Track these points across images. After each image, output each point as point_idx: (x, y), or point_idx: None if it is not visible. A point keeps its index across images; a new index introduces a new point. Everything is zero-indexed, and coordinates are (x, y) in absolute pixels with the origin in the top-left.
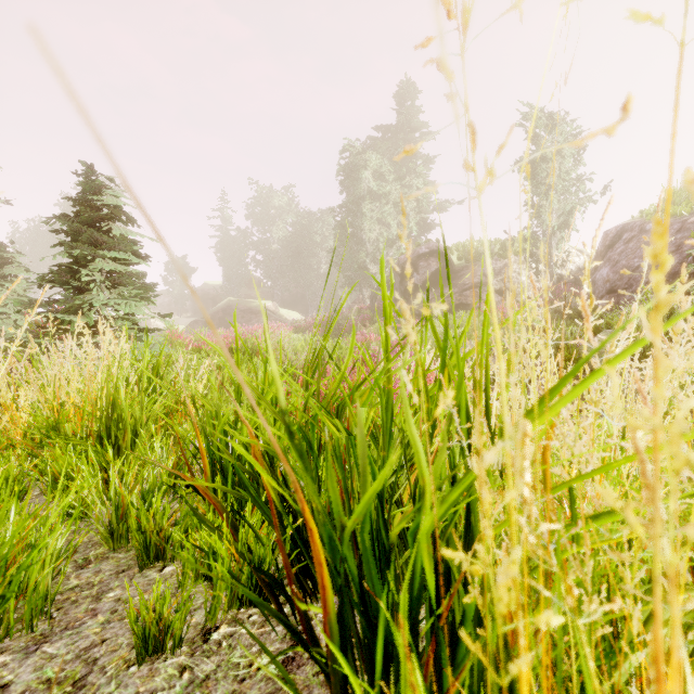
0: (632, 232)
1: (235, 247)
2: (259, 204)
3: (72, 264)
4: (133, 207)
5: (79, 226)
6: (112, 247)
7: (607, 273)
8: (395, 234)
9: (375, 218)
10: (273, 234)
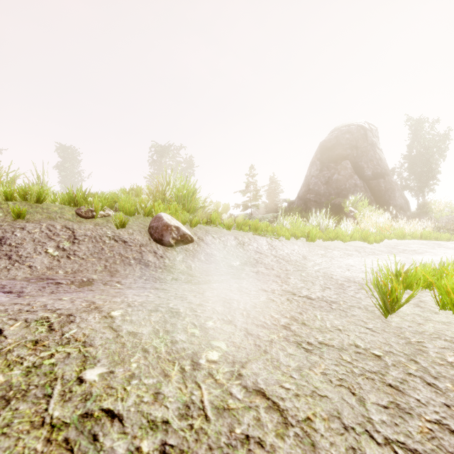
0: None
1: None
2: None
3: None
4: None
5: None
6: None
7: None
8: None
9: None
10: None
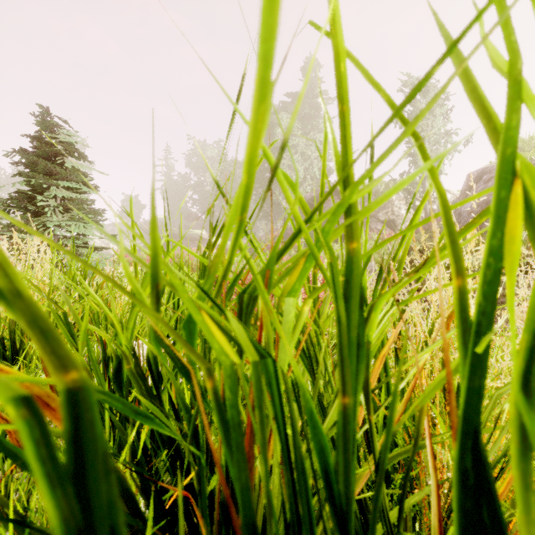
0: (490, 174)
1: (177, 189)
2: (195, 155)
3: (29, 191)
4: (84, 144)
5: (35, 158)
6: (65, 178)
7: (471, 207)
8: (302, 177)
9: (286, 165)
10: (207, 178)
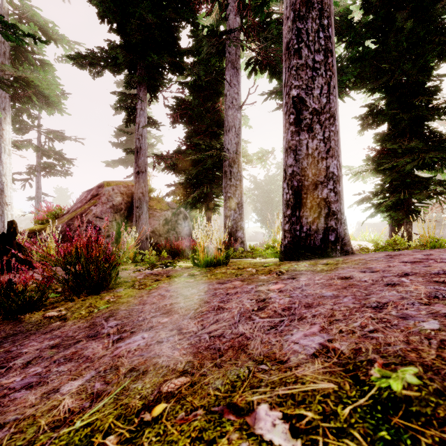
0: None
1: None
2: None
3: None
4: None
5: None
6: None
7: None
8: None
9: None
10: None
